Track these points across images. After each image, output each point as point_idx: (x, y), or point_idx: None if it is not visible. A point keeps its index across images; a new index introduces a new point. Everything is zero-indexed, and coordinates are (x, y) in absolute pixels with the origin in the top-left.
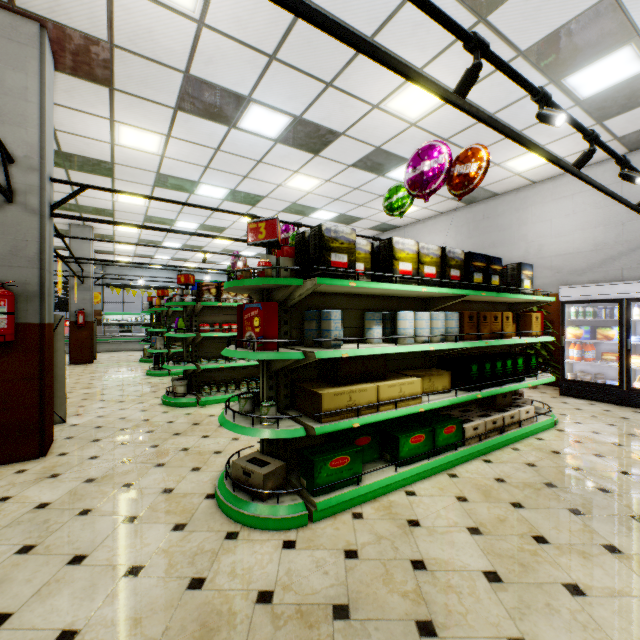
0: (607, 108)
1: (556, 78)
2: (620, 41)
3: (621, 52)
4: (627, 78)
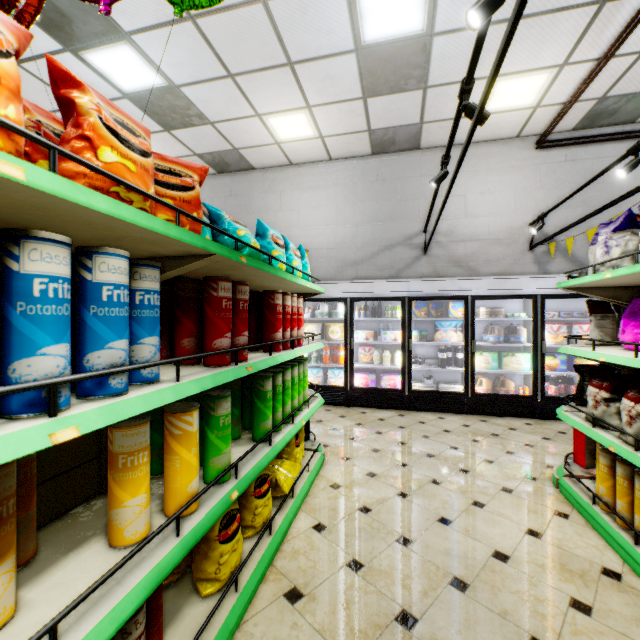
0: (163, 116)
1: (70, 47)
2: (112, 32)
3: (125, 49)
4: (156, 87)
